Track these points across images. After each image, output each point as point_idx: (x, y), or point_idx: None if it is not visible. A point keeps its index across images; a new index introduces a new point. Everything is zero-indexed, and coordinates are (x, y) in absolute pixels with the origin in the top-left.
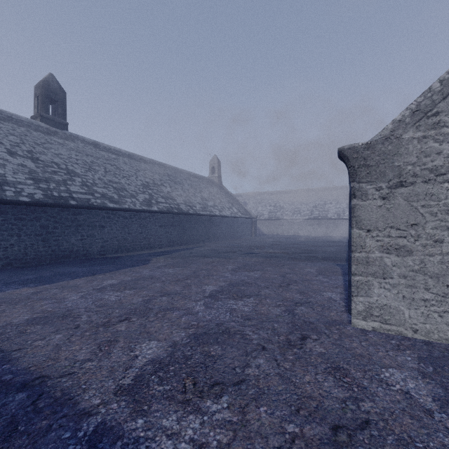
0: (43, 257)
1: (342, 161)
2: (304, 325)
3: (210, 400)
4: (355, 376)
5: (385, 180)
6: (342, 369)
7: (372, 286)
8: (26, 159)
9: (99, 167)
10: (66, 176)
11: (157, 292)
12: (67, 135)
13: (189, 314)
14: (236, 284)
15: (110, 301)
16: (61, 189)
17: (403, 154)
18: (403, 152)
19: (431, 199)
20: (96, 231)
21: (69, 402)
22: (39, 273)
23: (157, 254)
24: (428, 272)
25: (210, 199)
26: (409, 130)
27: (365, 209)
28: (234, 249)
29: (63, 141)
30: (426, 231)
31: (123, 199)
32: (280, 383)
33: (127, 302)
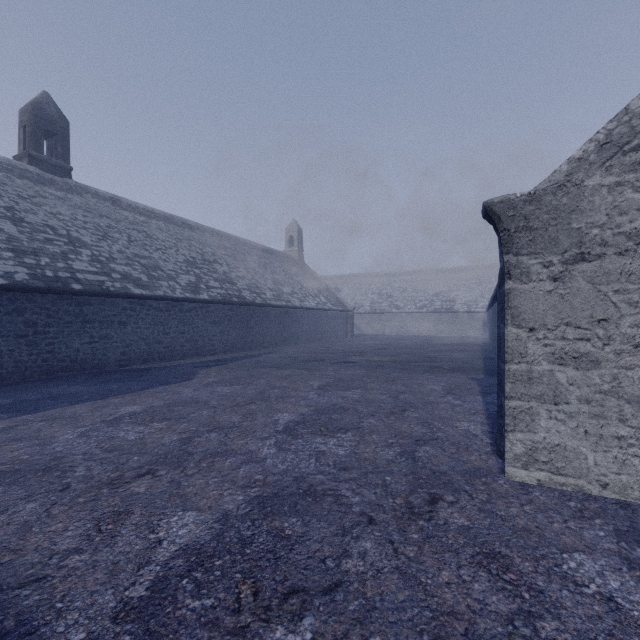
0: (28, 370)
1: (489, 221)
2: (431, 477)
3: (283, 627)
4: (522, 569)
5: (557, 251)
6: (499, 556)
7: (537, 416)
8: (3, 220)
9: (119, 234)
10: (68, 247)
11: (203, 424)
12: (71, 185)
13: (251, 462)
14: (324, 410)
15: (126, 441)
16: (58, 265)
17: (585, 211)
18: (585, 208)
19: (628, 281)
20: (113, 330)
21: (28, 639)
22: (19, 396)
23: (207, 364)
24: (624, 394)
25: (287, 283)
26: (595, 174)
27: (526, 296)
28: (322, 356)
29: (64, 194)
30: (622, 331)
31: (155, 282)
32: (402, 587)
33: (153, 442)
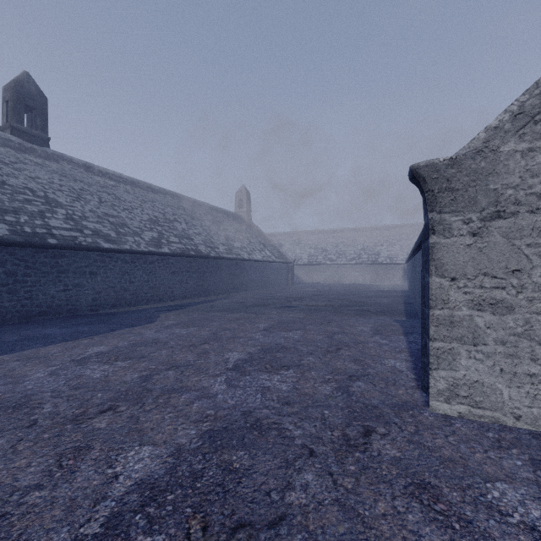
0: (8, 314)
1: (415, 183)
2: (365, 410)
3: None
4: (451, 499)
5: (476, 209)
6: (429, 486)
7: (458, 356)
8: None
9: (91, 196)
10: (45, 206)
11: (162, 363)
12: (49, 153)
13: (203, 398)
14: (269, 349)
15: (92, 379)
16: (36, 223)
17: (501, 174)
18: (501, 171)
19: (539, 236)
20: (85, 279)
21: None
22: None
23: (168, 308)
24: (535, 336)
25: (237, 239)
26: (509, 141)
27: (448, 249)
28: (267, 301)
29: (42, 161)
30: (533, 280)
31: (122, 238)
32: (341, 519)
33: (116, 379)
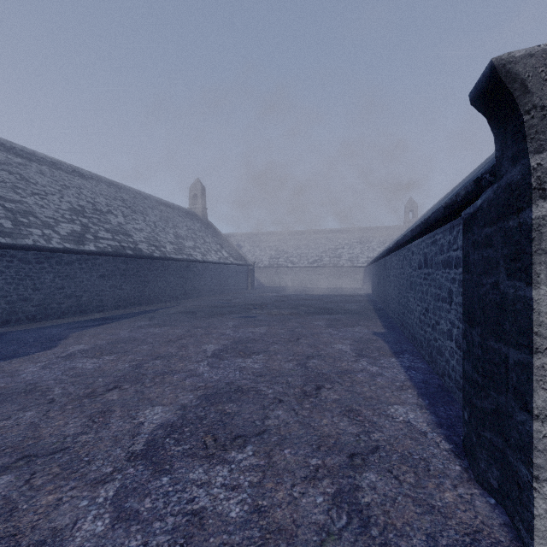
0: None
1: (486, 106)
2: None
3: None
4: None
5: None
6: None
7: None
8: None
9: None
10: None
11: (3, 449)
12: None
13: None
14: (216, 396)
15: None
16: None
17: None
18: None
19: None
20: None
21: None
22: None
23: (88, 324)
24: None
25: (190, 238)
26: None
27: None
28: (222, 310)
29: None
30: None
31: (23, 229)
32: None
33: None
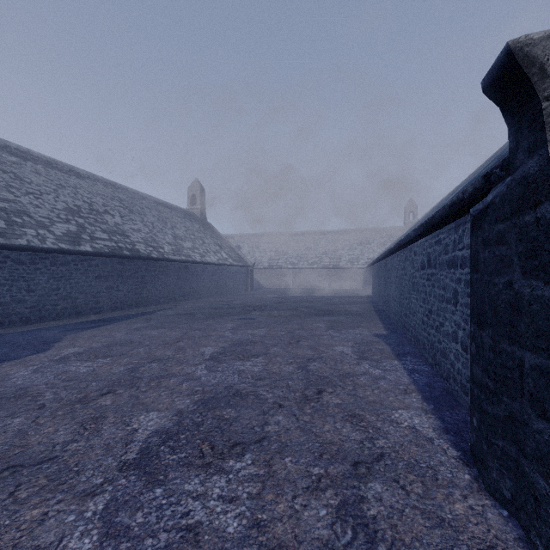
0: None
1: (500, 95)
2: None
3: None
4: None
5: None
6: None
7: None
8: None
9: None
10: None
11: None
12: None
13: None
14: (213, 401)
15: None
16: None
17: None
18: None
19: None
20: None
21: None
22: None
23: (83, 326)
24: None
25: (188, 239)
26: None
27: None
28: (221, 312)
29: None
30: None
31: (17, 229)
32: None
33: None
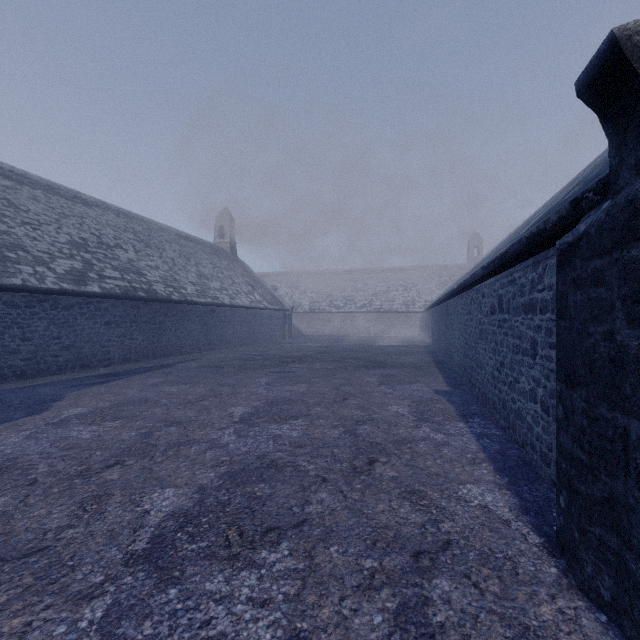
0: None
1: (600, 98)
2: None
3: None
4: None
5: None
6: None
7: None
8: None
9: None
10: None
11: None
12: None
13: None
14: (243, 474)
15: None
16: None
17: None
18: None
19: None
20: None
21: None
22: None
23: (89, 381)
24: None
25: (215, 278)
26: None
27: None
28: (254, 364)
29: None
30: None
31: (10, 266)
32: None
33: None
